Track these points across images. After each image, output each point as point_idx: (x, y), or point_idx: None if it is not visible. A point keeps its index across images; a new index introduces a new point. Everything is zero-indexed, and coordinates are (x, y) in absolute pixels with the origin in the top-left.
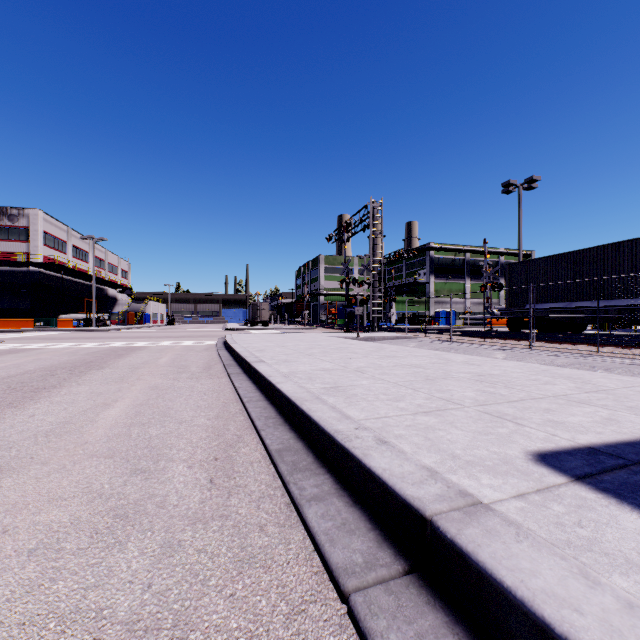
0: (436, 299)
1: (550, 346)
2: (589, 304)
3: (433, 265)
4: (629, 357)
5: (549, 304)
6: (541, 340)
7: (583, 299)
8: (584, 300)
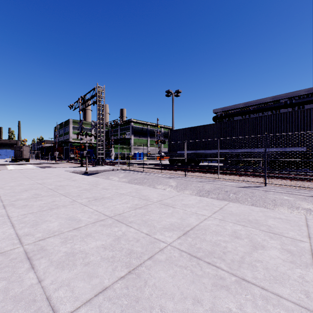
0: (134, 147)
1: (194, 174)
2: (204, 151)
3: (133, 130)
4: (232, 181)
5: (187, 151)
6: (188, 170)
7: (201, 149)
8: (201, 149)
